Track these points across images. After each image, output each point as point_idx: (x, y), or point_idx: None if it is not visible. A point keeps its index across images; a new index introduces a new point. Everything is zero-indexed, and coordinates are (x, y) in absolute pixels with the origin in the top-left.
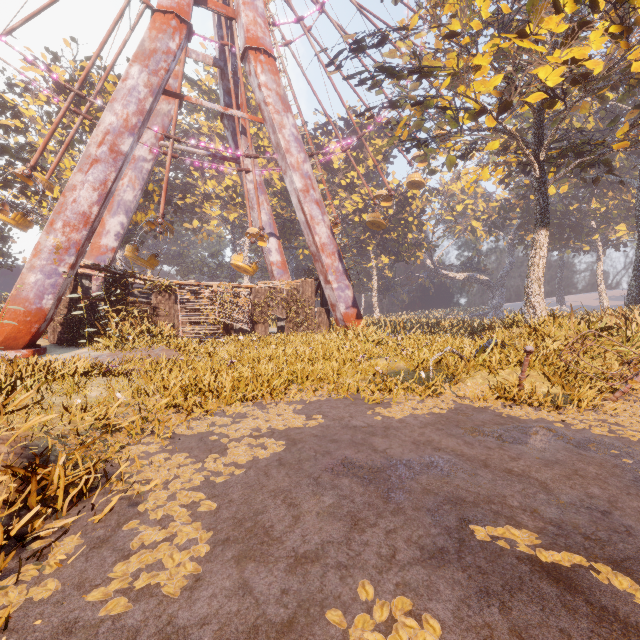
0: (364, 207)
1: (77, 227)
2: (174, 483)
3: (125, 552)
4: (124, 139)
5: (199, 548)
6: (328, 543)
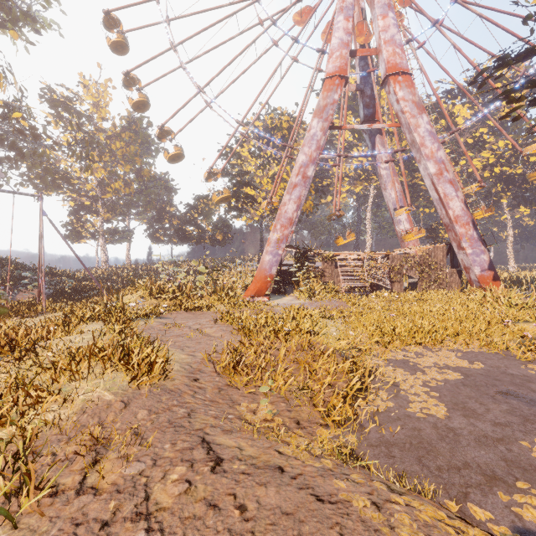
0: (496, 160)
1: (286, 227)
2: (408, 381)
3: (408, 401)
4: (309, 168)
5: (442, 407)
6: (511, 422)
